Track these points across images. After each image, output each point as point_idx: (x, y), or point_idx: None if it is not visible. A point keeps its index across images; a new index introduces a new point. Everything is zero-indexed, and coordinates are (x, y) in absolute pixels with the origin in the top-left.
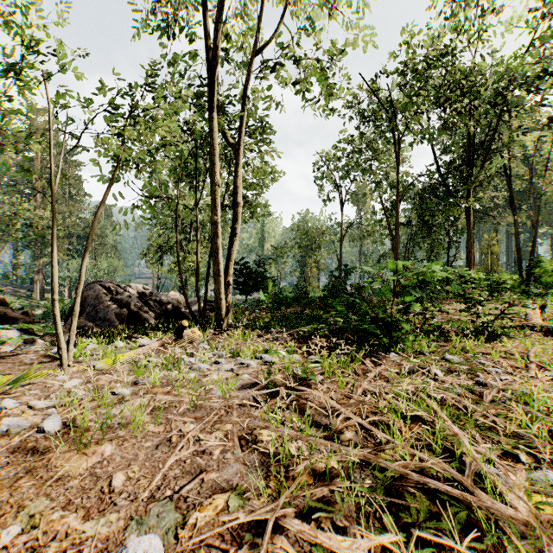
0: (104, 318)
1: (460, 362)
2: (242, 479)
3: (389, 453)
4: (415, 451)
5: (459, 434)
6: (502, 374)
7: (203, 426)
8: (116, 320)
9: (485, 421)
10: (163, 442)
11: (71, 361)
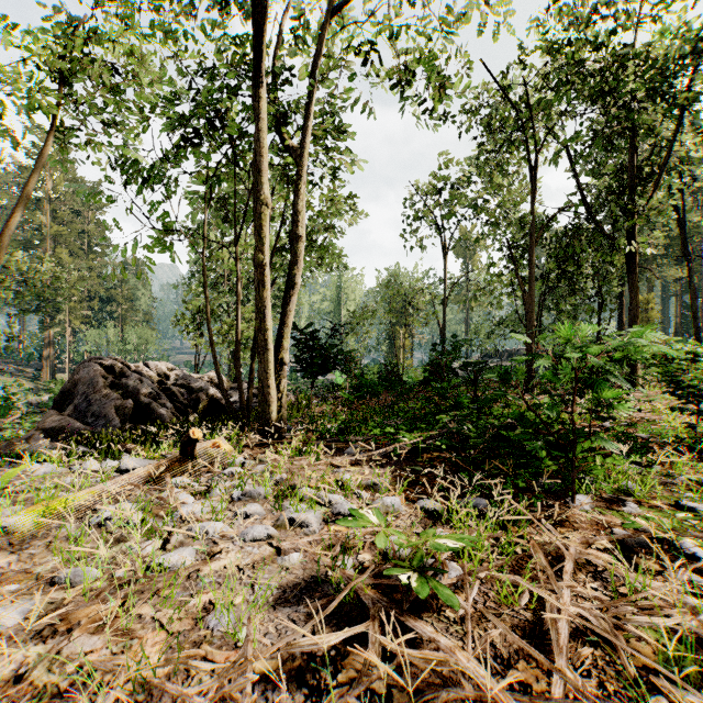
0: (98, 413)
1: None
2: None
3: None
4: None
5: None
6: None
7: None
8: (116, 416)
9: None
10: None
11: None
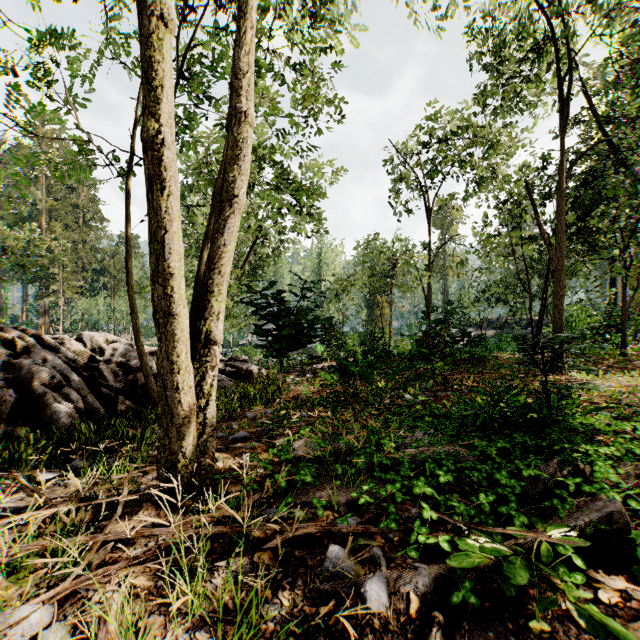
0: None
1: None
2: None
3: None
4: None
5: None
6: None
7: None
8: None
9: None
10: None
11: None
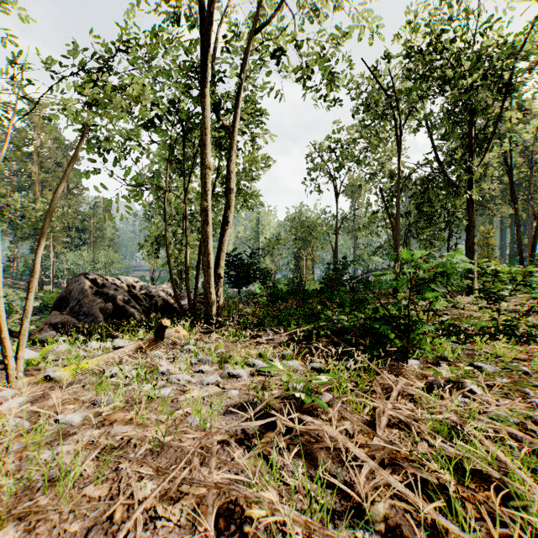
0: (88, 313)
1: (496, 372)
2: None
3: None
4: None
5: None
6: None
7: (166, 485)
8: (100, 315)
9: None
10: (100, 521)
11: (21, 372)
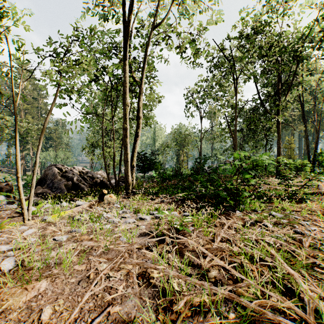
0: (57, 187)
1: (282, 217)
2: (138, 311)
3: (244, 288)
4: (265, 290)
5: (294, 275)
6: (310, 226)
7: (112, 265)
8: (64, 188)
9: (320, 270)
10: (84, 279)
11: (30, 216)
